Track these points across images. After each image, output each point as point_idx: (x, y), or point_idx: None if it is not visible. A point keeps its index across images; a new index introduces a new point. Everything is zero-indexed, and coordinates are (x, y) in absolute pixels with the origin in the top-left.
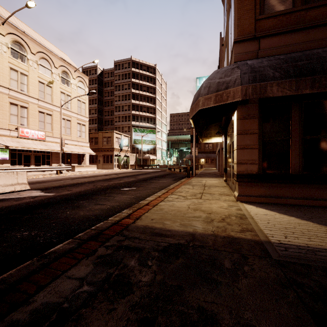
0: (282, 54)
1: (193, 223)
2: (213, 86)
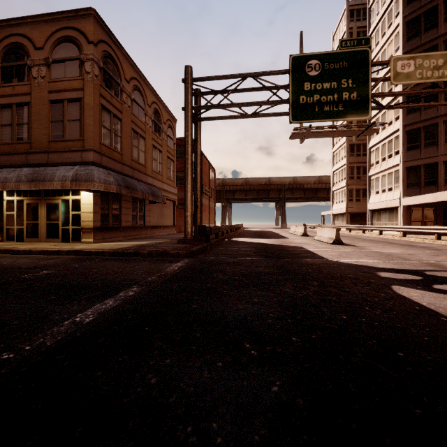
0: (109, 168)
1: (121, 246)
2: (102, 179)
